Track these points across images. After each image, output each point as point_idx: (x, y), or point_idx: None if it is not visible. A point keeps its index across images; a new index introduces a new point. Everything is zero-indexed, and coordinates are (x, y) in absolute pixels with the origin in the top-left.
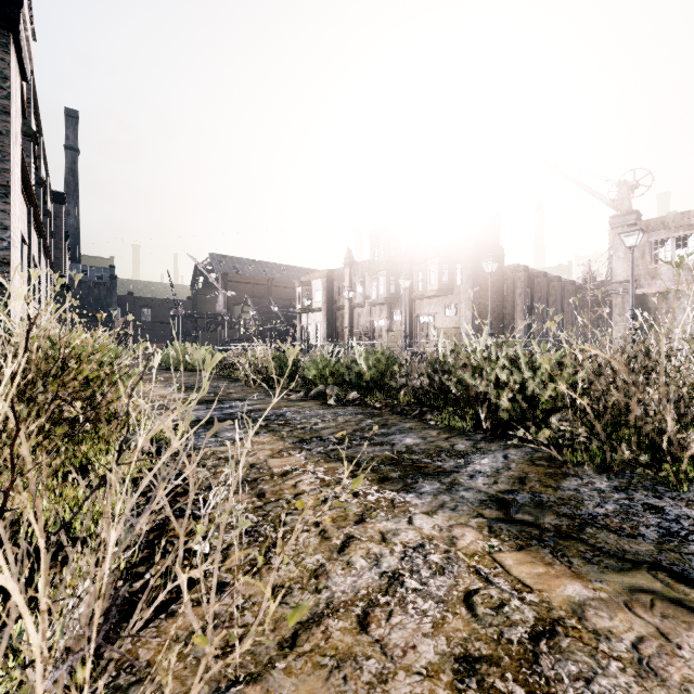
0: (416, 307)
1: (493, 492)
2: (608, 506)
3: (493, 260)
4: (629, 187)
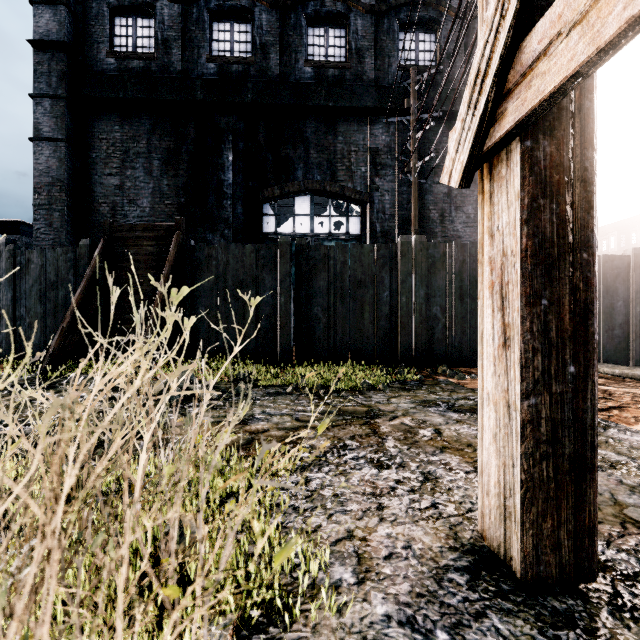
0: None
1: None
2: None
3: None
4: None
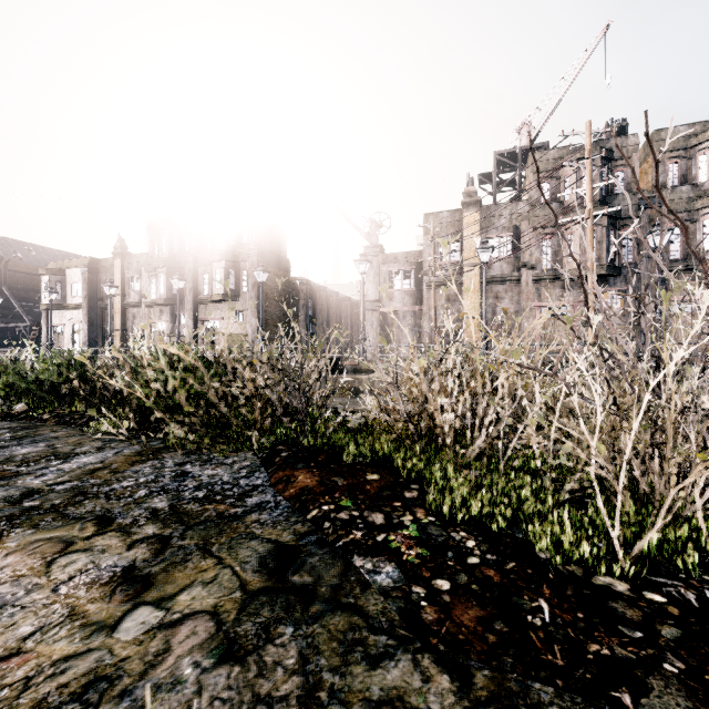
0: (202, 311)
1: (39, 486)
2: (143, 479)
3: (264, 270)
4: (376, 225)
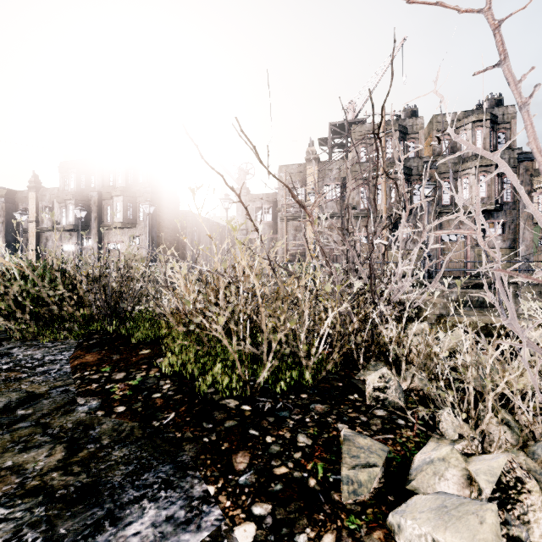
0: (106, 235)
1: None
2: None
3: (150, 204)
4: (244, 172)
